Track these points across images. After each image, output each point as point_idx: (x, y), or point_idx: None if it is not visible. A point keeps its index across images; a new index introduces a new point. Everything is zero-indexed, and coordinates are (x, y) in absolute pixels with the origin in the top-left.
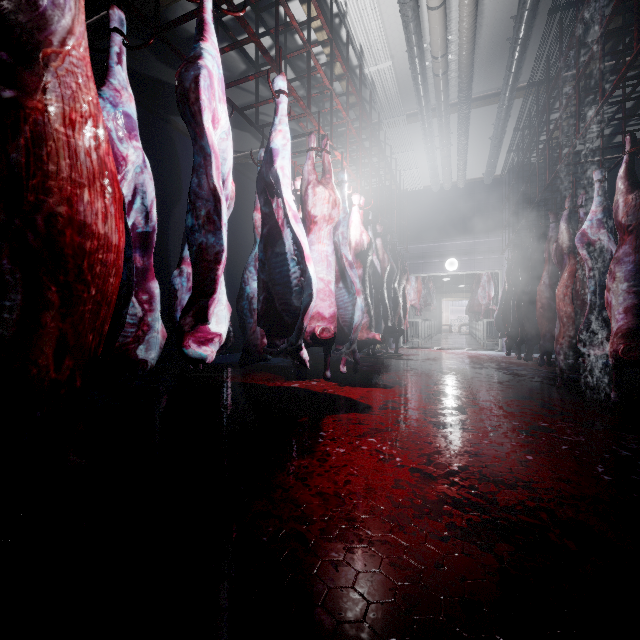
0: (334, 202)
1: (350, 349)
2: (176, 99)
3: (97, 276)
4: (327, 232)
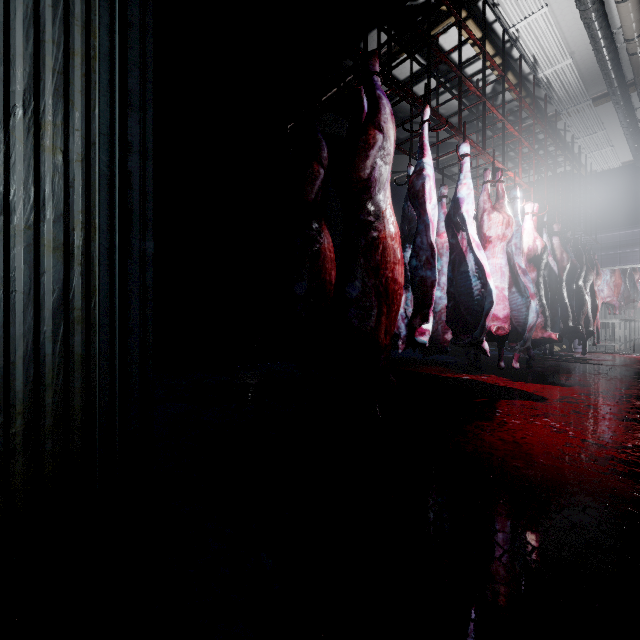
0: (508, 223)
1: (523, 347)
2: (409, 195)
3: (398, 302)
4: (501, 249)
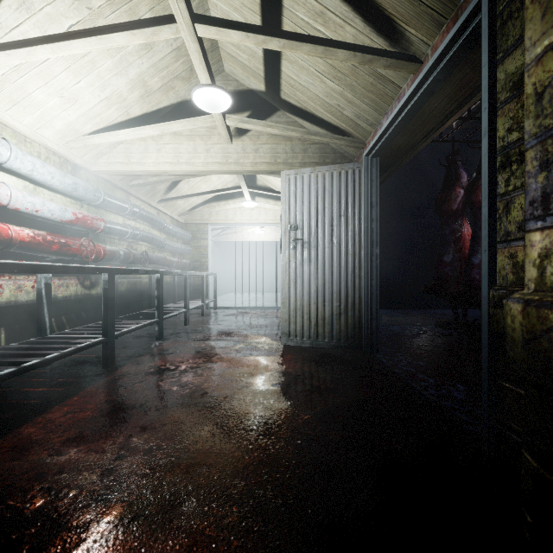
0: None
1: None
2: None
3: None
4: None
